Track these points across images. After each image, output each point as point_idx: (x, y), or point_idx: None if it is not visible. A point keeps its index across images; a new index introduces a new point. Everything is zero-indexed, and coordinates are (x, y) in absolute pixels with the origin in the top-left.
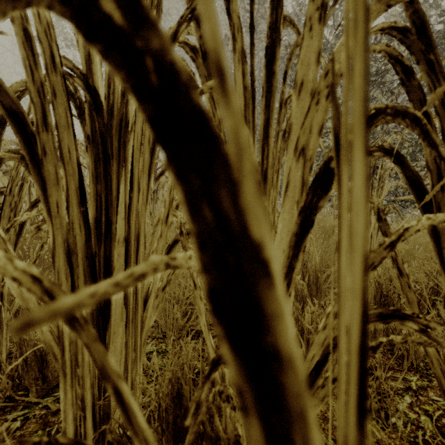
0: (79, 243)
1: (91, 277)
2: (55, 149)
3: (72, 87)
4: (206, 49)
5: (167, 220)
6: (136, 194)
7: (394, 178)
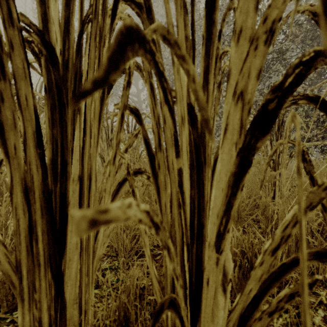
0: (36, 182)
1: (48, 212)
2: (13, 96)
3: (37, 48)
4: (150, 5)
5: (114, 161)
6: (88, 138)
7: (293, 130)
